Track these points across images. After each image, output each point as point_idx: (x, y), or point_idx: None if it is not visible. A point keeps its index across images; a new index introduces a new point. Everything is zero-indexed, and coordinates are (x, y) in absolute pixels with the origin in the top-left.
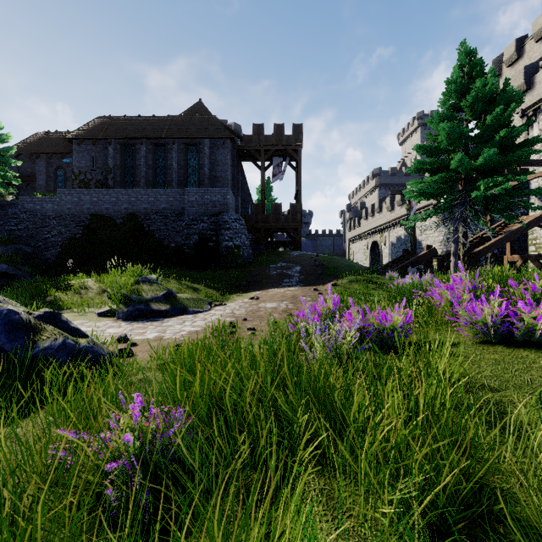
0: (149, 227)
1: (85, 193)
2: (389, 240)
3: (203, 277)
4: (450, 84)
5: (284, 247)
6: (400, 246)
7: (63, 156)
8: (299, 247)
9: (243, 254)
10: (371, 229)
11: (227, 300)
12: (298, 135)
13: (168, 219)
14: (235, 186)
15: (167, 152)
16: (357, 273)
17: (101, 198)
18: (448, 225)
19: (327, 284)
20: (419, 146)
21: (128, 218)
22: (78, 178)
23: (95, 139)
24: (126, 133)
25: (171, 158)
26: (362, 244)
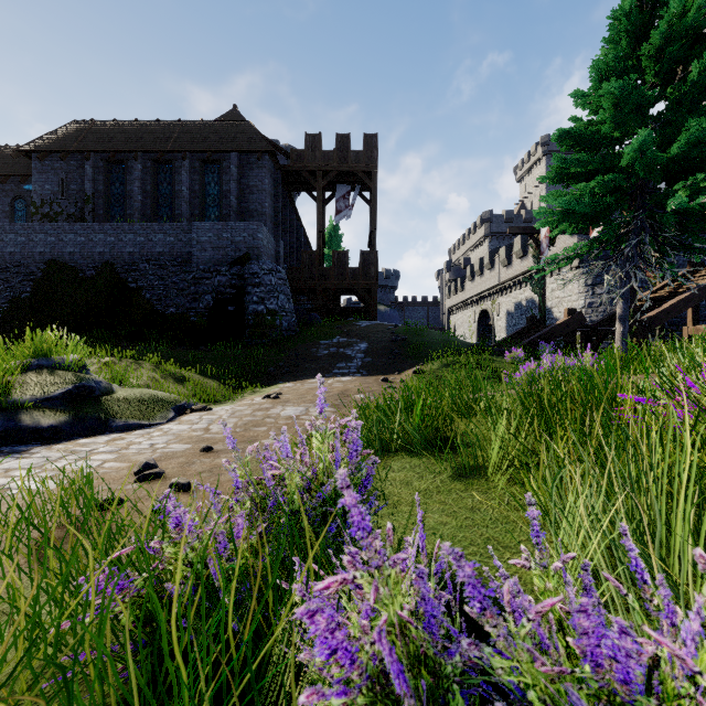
0: (136, 282)
1: (38, 229)
2: (504, 307)
3: (206, 359)
4: (617, 21)
5: (355, 318)
6: (521, 317)
7: (24, 180)
8: (373, 316)
9: (281, 324)
10: (479, 294)
11: (230, 398)
12: (372, 151)
13: (165, 270)
14: (278, 226)
15: (174, 173)
16: (457, 352)
17: (61, 237)
18: (592, 284)
19: (406, 370)
20: (563, 132)
21: (103, 269)
22: (40, 211)
23: (64, 152)
24: (113, 143)
25: (180, 182)
26: (466, 315)
